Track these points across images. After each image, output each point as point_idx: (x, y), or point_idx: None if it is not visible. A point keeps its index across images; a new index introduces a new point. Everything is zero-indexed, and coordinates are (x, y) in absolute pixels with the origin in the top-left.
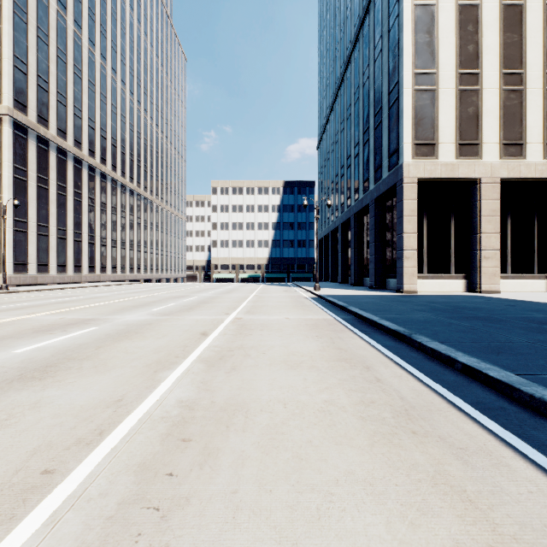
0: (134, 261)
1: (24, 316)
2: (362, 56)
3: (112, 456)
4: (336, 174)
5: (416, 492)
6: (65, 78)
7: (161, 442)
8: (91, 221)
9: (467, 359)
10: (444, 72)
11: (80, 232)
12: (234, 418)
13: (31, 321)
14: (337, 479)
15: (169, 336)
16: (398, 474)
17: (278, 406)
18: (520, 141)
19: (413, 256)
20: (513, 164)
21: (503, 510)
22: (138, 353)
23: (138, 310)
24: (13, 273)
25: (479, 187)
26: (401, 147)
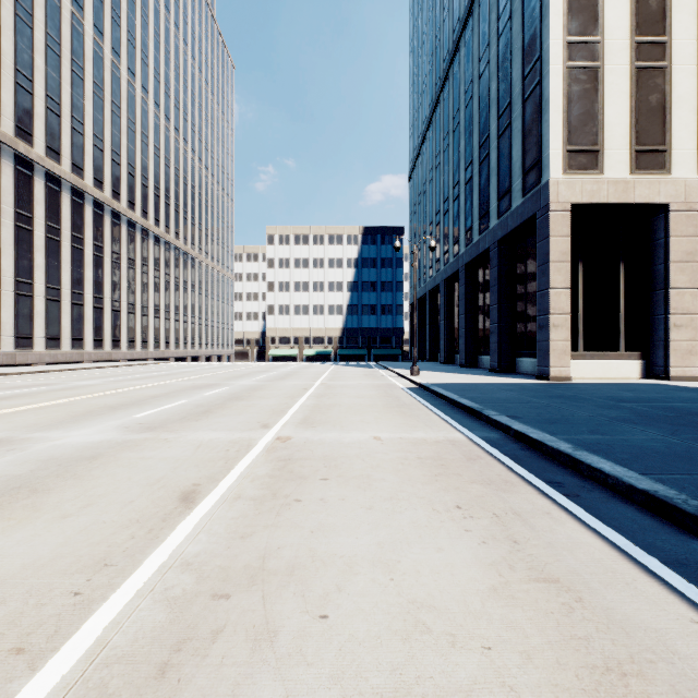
0: (161, 332)
1: None
2: (478, 36)
3: None
4: (436, 212)
5: None
6: (58, 76)
7: None
8: (97, 278)
9: None
10: (612, 40)
11: (81, 291)
12: None
13: None
14: None
15: (98, 506)
16: None
17: None
18: None
19: (564, 324)
20: None
21: None
22: None
23: (110, 417)
24: None
25: (665, 217)
26: (545, 156)
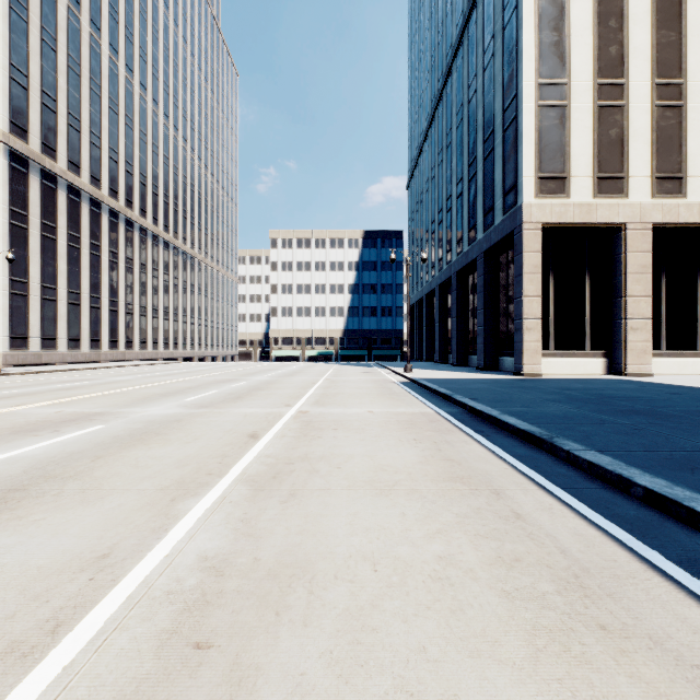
0: (170, 333)
1: (7, 409)
2: (467, 65)
3: (60, 688)
4: (432, 221)
5: None
6: (78, 95)
7: (158, 650)
8: (112, 282)
9: (651, 481)
10: (577, 82)
11: (99, 295)
12: (290, 594)
13: (14, 417)
14: None
15: (203, 439)
16: None
17: (363, 568)
18: (678, 174)
19: (536, 327)
20: (669, 204)
21: None
22: (152, 467)
23: (167, 400)
24: (9, 349)
25: (624, 235)
26: (520, 182)
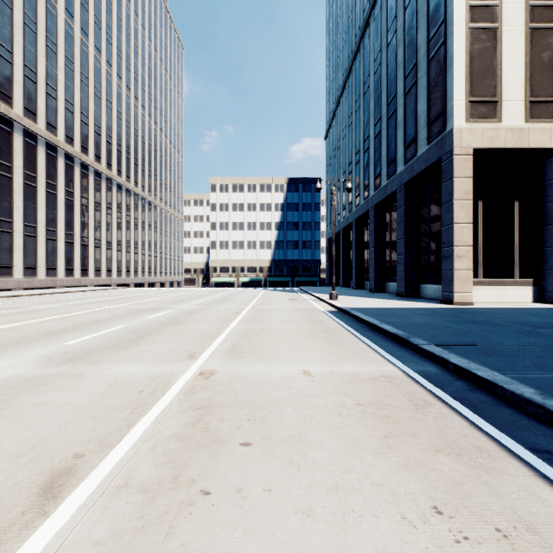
0: (122, 263)
1: None
2: (386, 11)
3: None
4: (349, 162)
5: None
6: (34, 50)
7: None
8: (68, 217)
9: None
10: (509, 3)
11: (55, 229)
12: None
13: None
14: None
15: None
16: None
17: None
18: None
19: (467, 255)
20: None
21: None
22: None
23: (41, 344)
24: None
25: None
26: (450, 106)
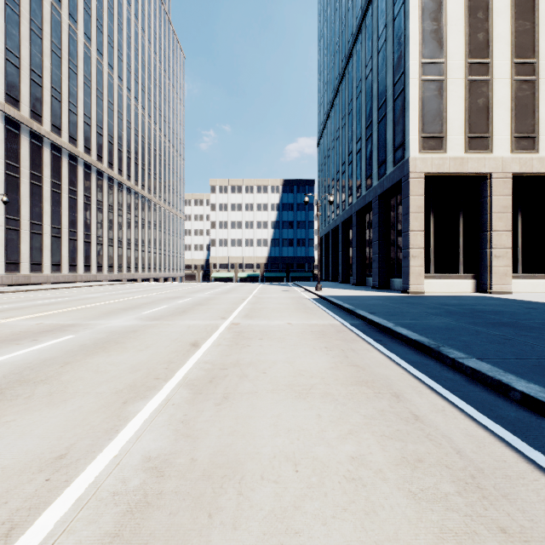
0: (131, 260)
1: None
2: (365, 49)
3: None
4: (337, 171)
5: None
6: (59, 72)
7: None
8: (86, 220)
9: (527, 386)
10: (452, 61)
11: (76, 230)
12: (221, 495)
13: (2, 328)
14: None
15: (154, 347)
16: None
17: (286, 468)
18: (532, 134)
19: (420, 255)
20: (525, 158)
21: None
22: (110, 372)
23: (127, 314)
24: (4, 272)
25: (489, 182)
26: (407, 140)
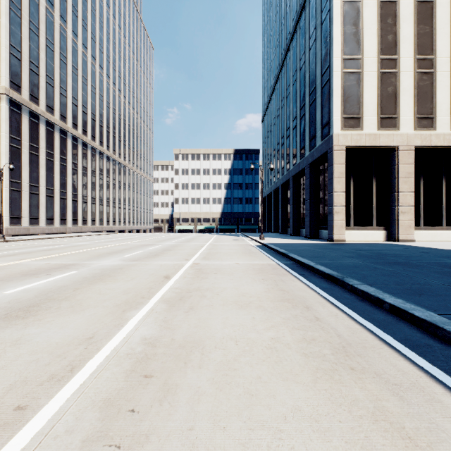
0: (110, 215)
1: (15, 262)
2: (299, 45)
3: (80, 392)
4: (277, 143)
5: (359, 429)
6: (52, 63)
7: (126, 378)
8: (74, 182)
9: (394, 300)
10: (367, 57)
11: (65, 191)
12: (191, 355)
13: (21, 266)
14: (285, 416)
15: (137, 279)
16: (341, 411)
17: (230, 343)
18: (431, 115)
19: (342, 211)
20: (425, 134)
21: (442, 448)
22: (109, 294)
23: (112, 256)
24: (9, 225)
25: (396, 154)
26: (332, 120)
